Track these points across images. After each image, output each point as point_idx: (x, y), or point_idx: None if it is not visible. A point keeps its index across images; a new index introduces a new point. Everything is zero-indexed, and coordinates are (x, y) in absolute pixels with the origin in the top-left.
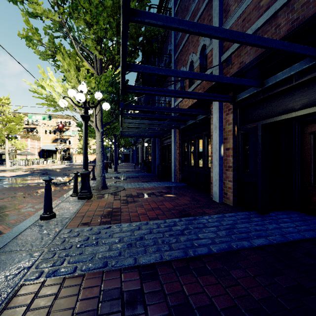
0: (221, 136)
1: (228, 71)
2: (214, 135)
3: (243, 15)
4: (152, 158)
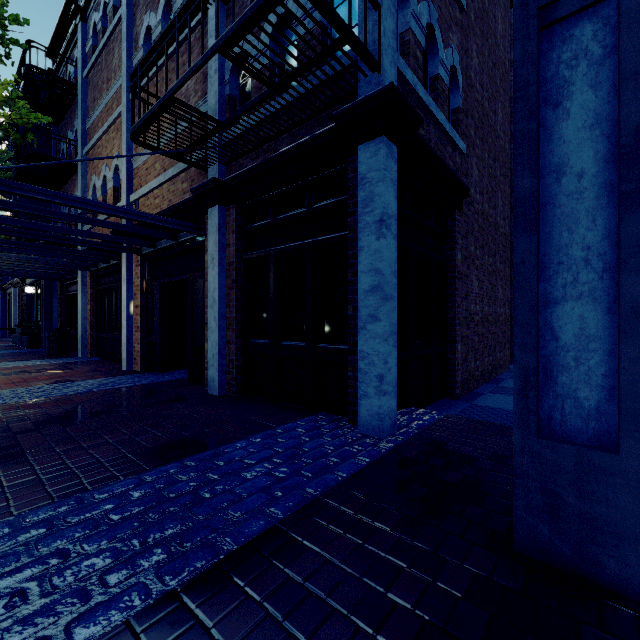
0: (131, 290)
1: None
2: (123, 289)
3: (146, 163)
4: (42, 319)
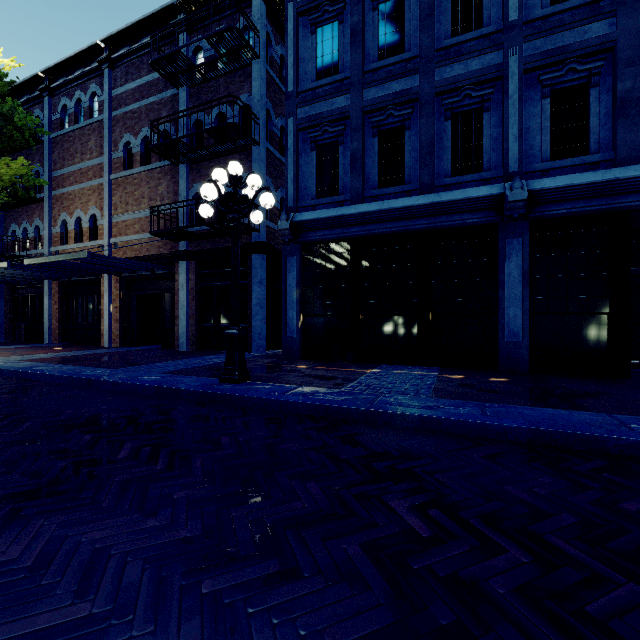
0: (111, 297)
1: (116, 252)
2: (105, 296)
3: (126, 222)
4: None
